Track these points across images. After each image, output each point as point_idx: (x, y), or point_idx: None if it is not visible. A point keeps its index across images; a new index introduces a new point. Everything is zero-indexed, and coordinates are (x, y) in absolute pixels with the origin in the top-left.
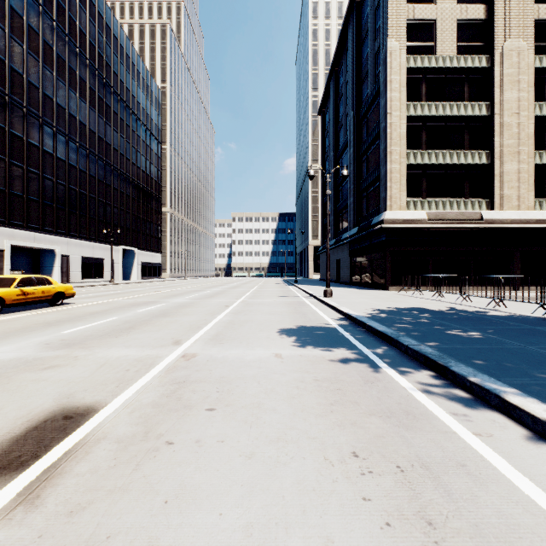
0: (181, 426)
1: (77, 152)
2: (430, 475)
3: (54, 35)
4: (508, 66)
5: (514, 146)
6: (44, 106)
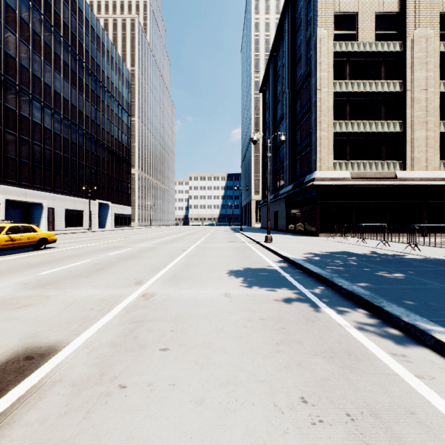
0: (135, 368)
1: (61, 122)
2: (381, 425)
3: (42, 26)
4: (418, 50)
5: (422, 117)
6: (34, 84)
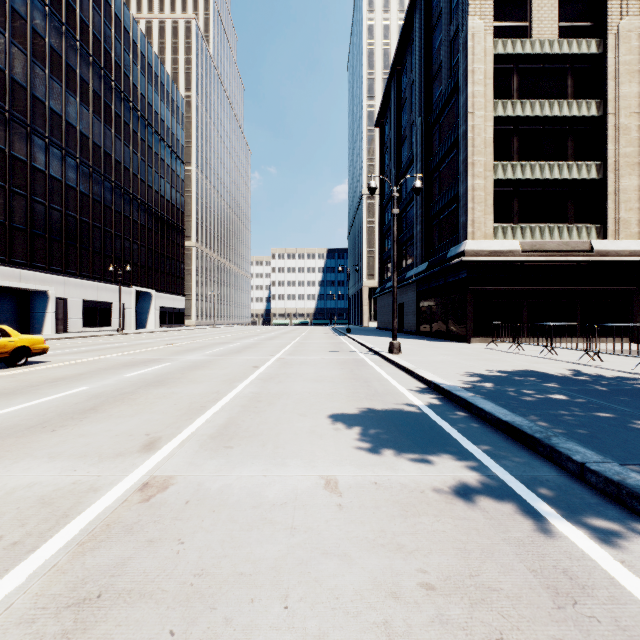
0: None
1: (77, 170)
2: None
3: (46, 23)
4: (626, 51)
5: (633, 155)
6: (34, 111)
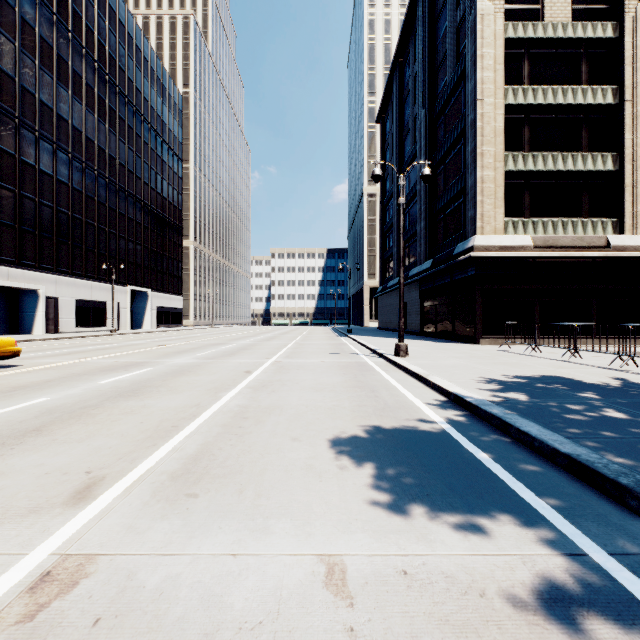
0: None
1: (69, 165)
2: None
3: (36, 12)
4: None
5: None
6: (23, 103)
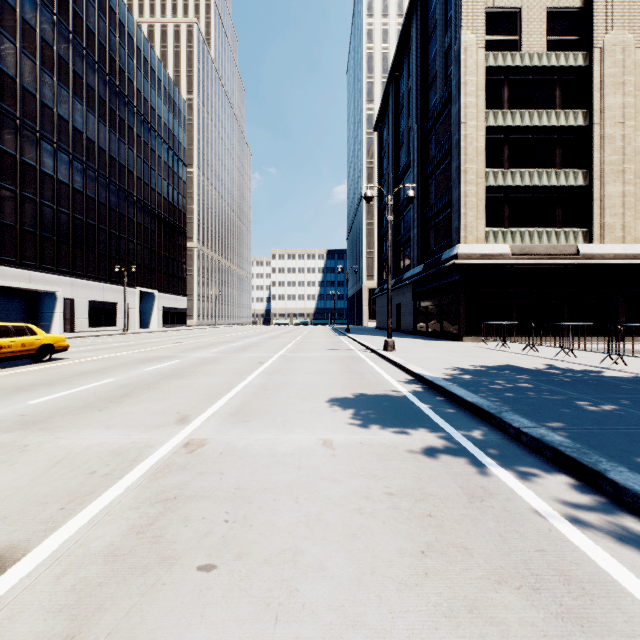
0: (141, 619)
1: (83, 174)
2: None
3: (54, 32)
4: (611, 64)
5: (617, 163)
6: (43, 117)
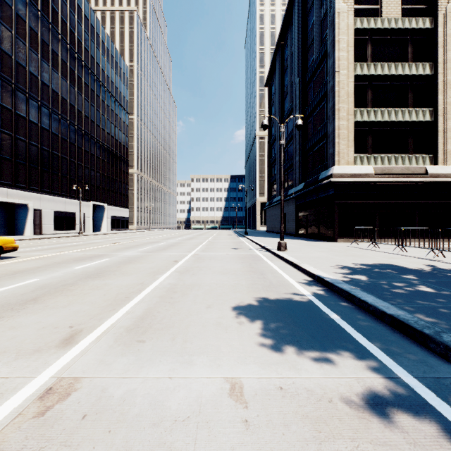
0: None
1: (49, 117)
2: None
3: (27, 9)
4: None
5: None
6: (17, 73)
